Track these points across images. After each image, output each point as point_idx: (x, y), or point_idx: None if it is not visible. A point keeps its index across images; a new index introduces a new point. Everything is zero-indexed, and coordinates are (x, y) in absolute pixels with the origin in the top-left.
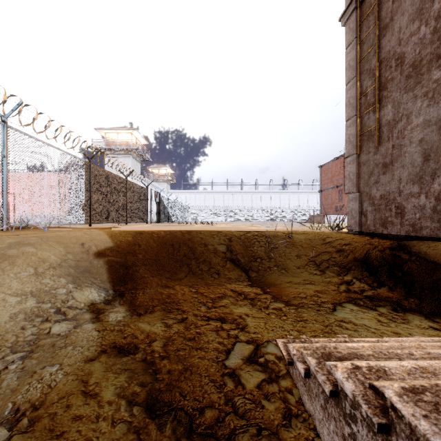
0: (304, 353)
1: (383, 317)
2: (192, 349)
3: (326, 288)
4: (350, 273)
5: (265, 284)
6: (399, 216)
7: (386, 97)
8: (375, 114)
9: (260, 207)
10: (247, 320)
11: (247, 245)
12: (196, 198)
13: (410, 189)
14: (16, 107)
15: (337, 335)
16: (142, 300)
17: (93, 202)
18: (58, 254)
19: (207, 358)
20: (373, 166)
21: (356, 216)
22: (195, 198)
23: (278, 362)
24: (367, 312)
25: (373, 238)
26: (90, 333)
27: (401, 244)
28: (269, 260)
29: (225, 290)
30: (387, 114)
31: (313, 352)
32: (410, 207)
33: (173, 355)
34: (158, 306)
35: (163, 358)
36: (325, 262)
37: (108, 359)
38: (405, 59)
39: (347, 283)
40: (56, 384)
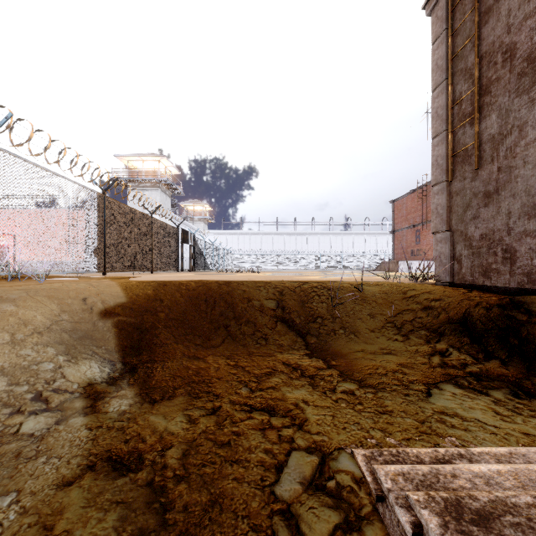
0: (412, 499)
1: (501, 406)
2: (225, 462)
3: (413, 360)
4: (444, 340)
5: (329, 353)
6: (508, 261)
7: (488, 104)
8: (473, 127)
9: (318, 251)
10: (307, 412)
11: (304, 300)
12: (240, 240)
13: (524, 226)
14: (4, 120)
15: (440, 437)
16: (160, 379)
17: (108, 245)
18: (49, 314)
19: (247, 481)
20: (471, 196)
21: (446, 262)
22: (238, 241)
23: (358, 488)
24: (477, 398)
25: (472, 292)
26: (77, 434)
27: (514, 300)
28: (332, 320)
29: (275, 363)
30: (490, 127)
31: (428, 498)
32: (524, 250)
33: (195, 475)
34: (181, 388)
35: (179, 480)
36: (408, 323)
37: (94, 482)
38: (517, 51)
39: (441, 353)
40: (2, 534)
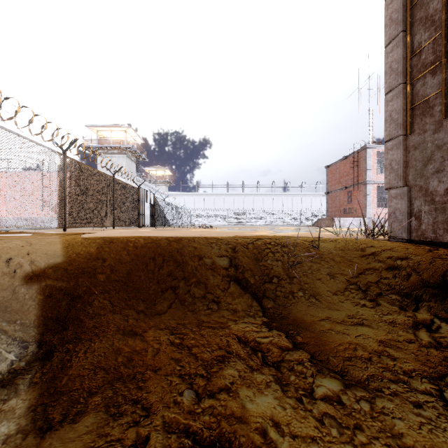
0: None
1: None
2: None
3: (395, 336)
4: (423, 308)
5: (290, 322)
6: None
7: None
8: (435, 76)
9: (262, 210)
10: None
11: (258, 258)
12: (196, 200)
13: None
14: None
15: None
16: (75, 374)
17: (69, 203)
18: None
19: None
20: (433, 149)
21: (403, 218)
22: (194, 201)
23: None
24: None
25: (438, 250)
26: None
27: None
28: (289, 280)
29: (229, 340)
30: None
31: None
32: None
33: None
34: (99, 393)
35: None
36: (374, 285)
37: None
38: None
39: (427, 326)
40: None
